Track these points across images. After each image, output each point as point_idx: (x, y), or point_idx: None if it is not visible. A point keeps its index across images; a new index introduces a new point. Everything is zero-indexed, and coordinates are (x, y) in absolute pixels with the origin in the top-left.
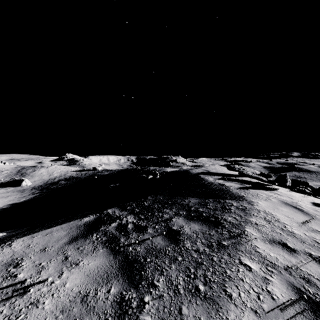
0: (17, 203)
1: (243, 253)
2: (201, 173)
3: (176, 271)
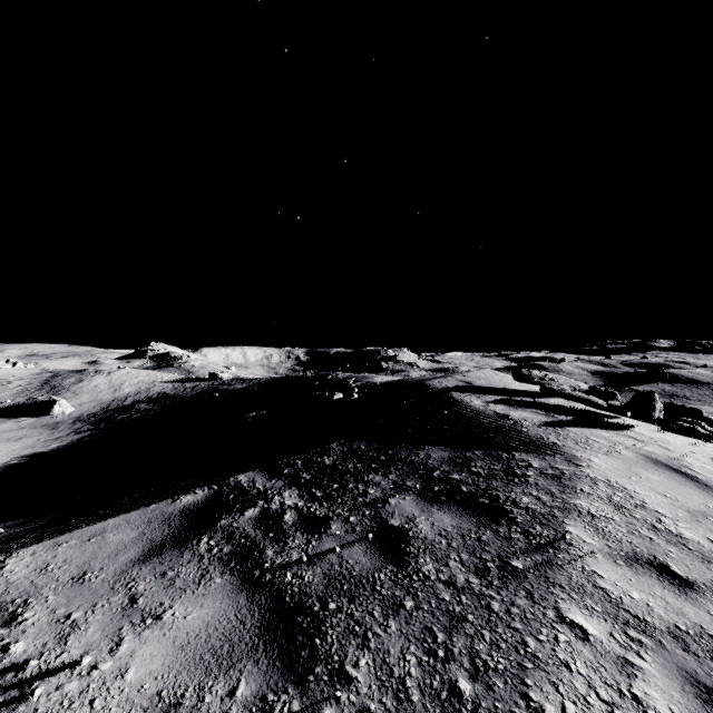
0: (42, 453)
1: (565, 591)
2: (455, 389)
3: (400, 638)
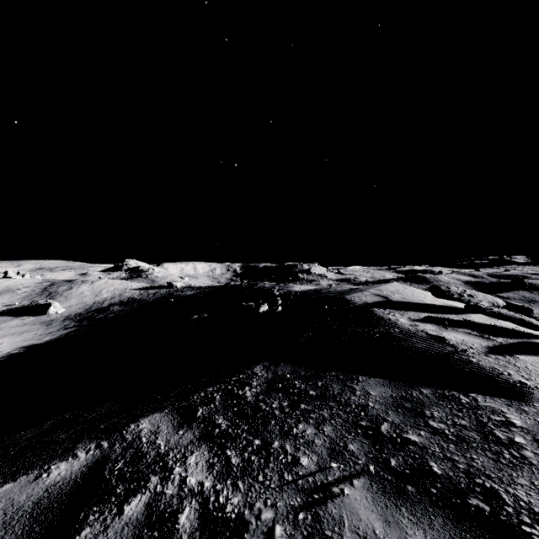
0: (37, 344)
1: None
2: (375, 305)
3: None
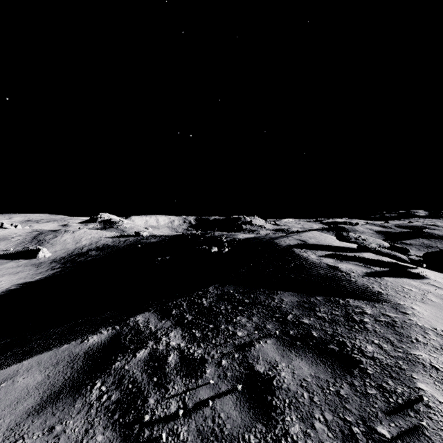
0: (30, 282)
1: None
2: (295, 246)
3: None
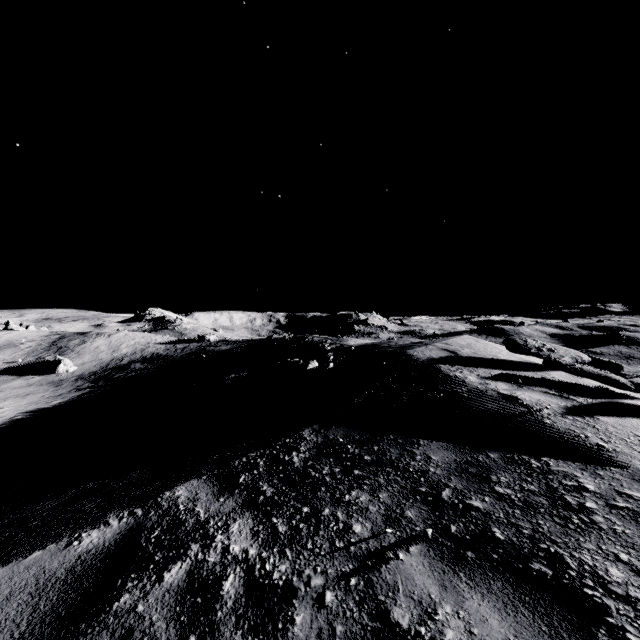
0: (45, 409)
1: None
2: (441, 360)
3: None
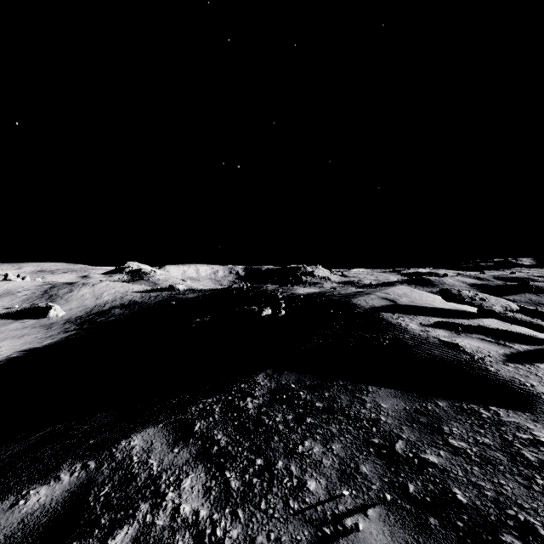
0: (37, 348)
1: None
2: (383, 309)
3: None
